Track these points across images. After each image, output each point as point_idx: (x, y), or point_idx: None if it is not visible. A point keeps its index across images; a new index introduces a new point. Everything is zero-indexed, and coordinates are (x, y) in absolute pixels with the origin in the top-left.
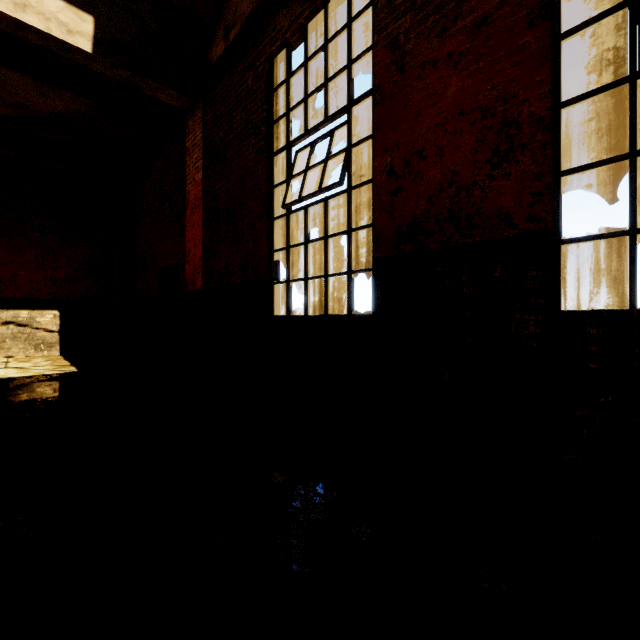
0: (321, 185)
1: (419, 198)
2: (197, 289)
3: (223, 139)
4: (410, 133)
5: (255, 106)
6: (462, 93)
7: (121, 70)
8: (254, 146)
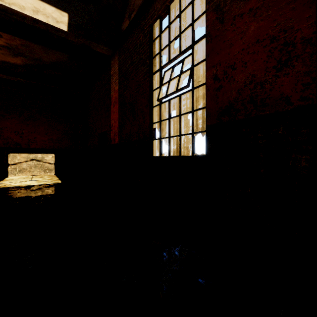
0: (177, 88)
1: (232, 91)
2: (116, 143)
3: (128, 68)
4: (227, 56)
5: (143, 50)
6: (258, 30)
7: (80, 38)
8: (143, 70)
